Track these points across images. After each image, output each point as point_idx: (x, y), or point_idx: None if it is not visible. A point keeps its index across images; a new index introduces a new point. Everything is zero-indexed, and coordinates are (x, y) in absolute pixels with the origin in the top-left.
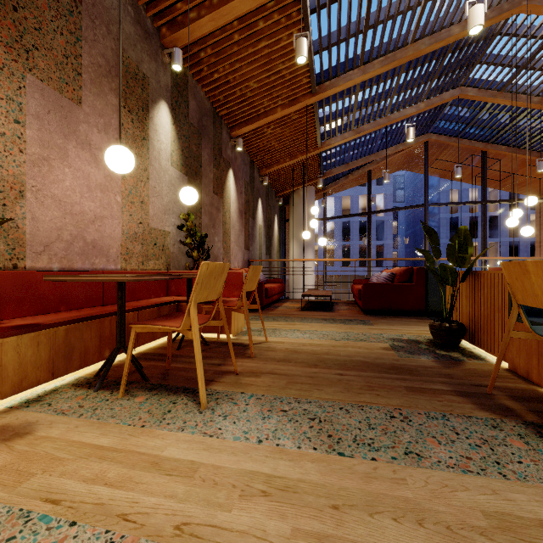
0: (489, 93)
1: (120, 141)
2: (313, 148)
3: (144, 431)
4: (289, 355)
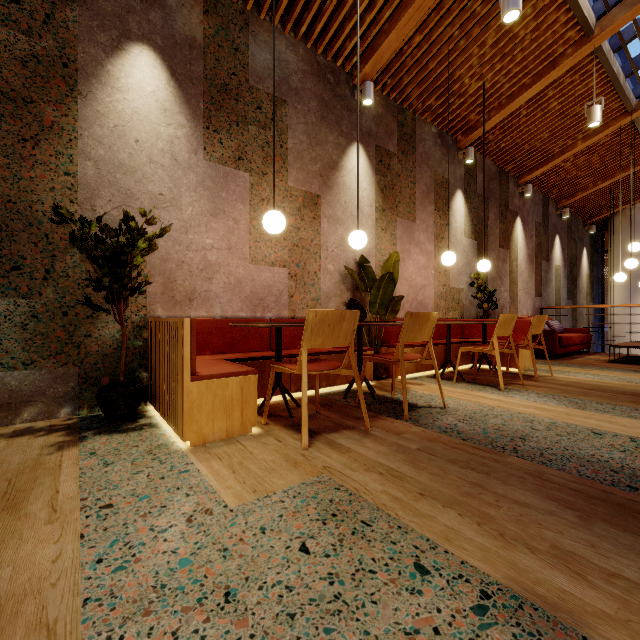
0: None
1: (448, 248)
2: None
3: (473, 391)
4: (570, 384)
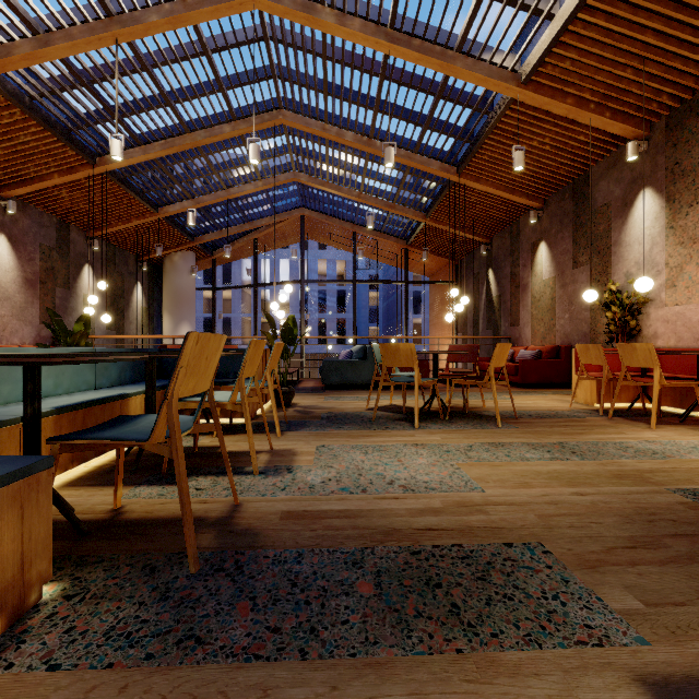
0: (318, 181)
1: None
2: (150, 213)
3: None
4: None
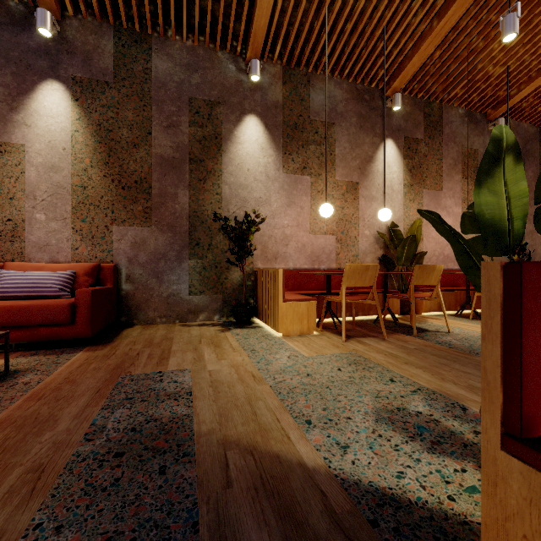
0: None
1: None
2: None
3: None
4: None
